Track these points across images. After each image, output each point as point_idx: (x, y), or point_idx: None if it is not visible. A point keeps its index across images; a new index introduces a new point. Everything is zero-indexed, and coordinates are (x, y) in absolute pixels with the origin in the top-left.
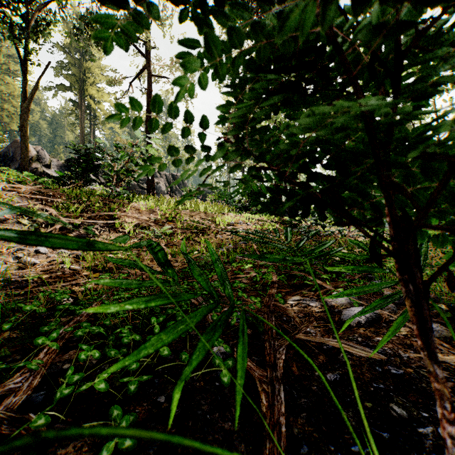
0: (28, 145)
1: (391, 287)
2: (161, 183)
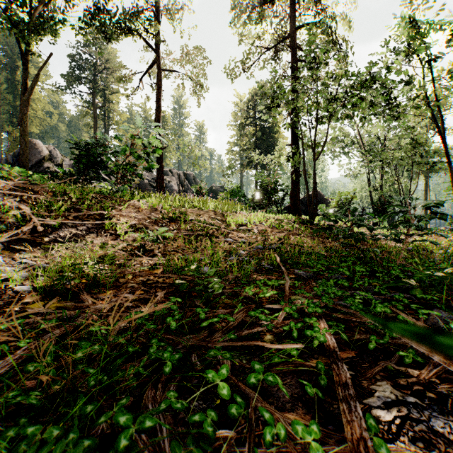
0: (28, 140)
1: None
2: (172, 181)
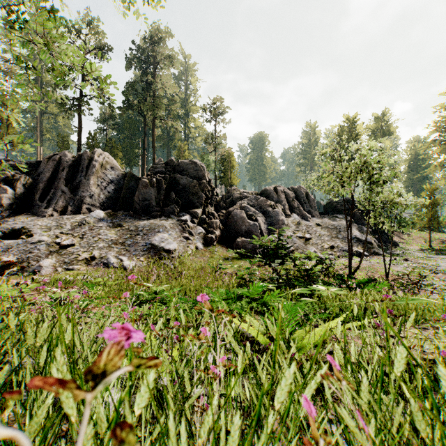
0: None
1: None
2: None
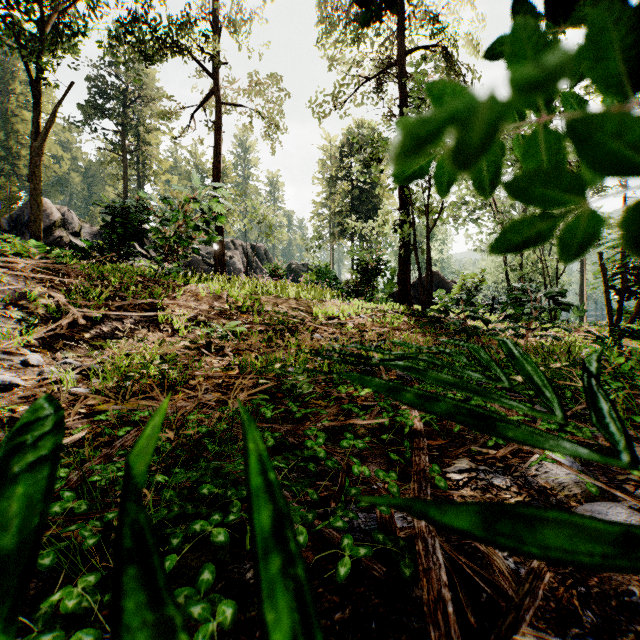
0: (41, 202)
1: (633, 438)
2: (235, 257)
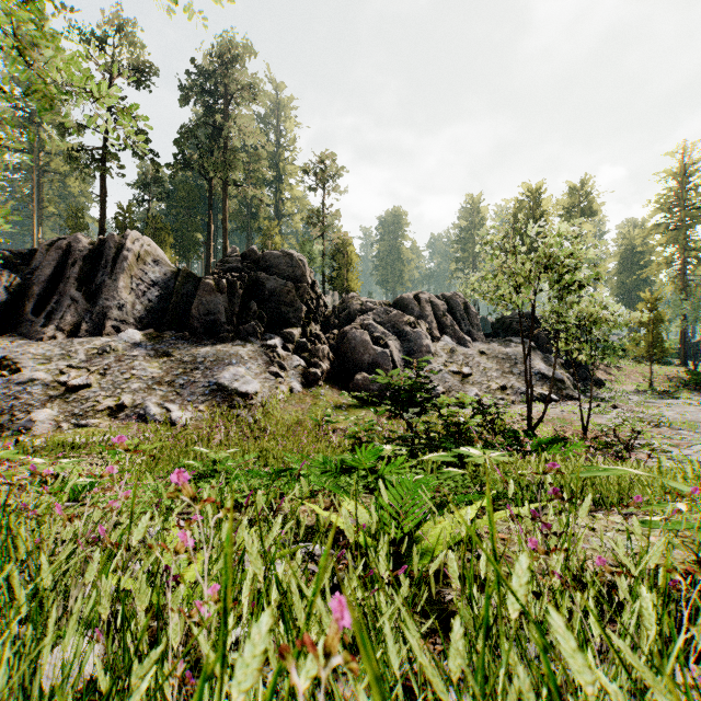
0: None
1: None
2: None
